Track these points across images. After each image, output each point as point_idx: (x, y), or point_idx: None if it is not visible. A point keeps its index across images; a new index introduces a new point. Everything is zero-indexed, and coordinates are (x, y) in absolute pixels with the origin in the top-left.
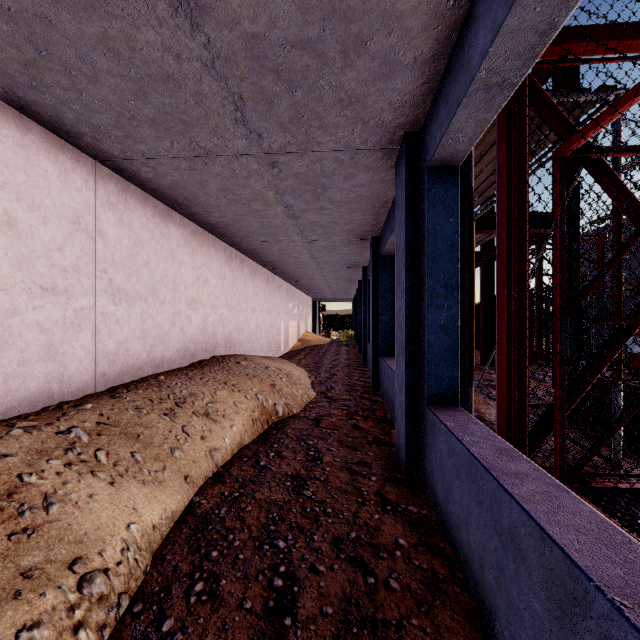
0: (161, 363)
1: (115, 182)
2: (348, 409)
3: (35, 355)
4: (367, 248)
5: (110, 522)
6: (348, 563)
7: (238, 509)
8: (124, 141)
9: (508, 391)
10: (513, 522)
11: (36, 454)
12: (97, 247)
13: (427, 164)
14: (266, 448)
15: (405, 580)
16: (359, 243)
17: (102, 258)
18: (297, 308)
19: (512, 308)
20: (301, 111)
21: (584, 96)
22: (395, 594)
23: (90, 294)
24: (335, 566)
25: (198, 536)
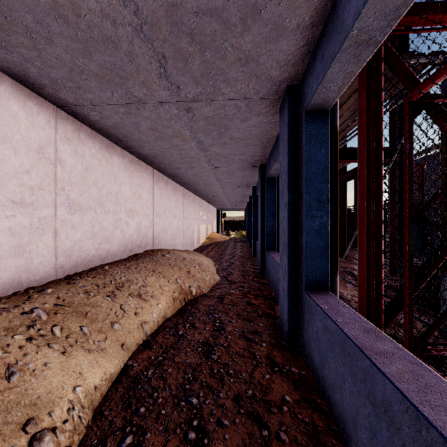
0: (106, 256)
1: (71, 123)
2: (243, 289)
3: (7, 253)
4: (256, 173)
5: (60, 386)
6: (247, 417)
7: (161, 371)
8: (76, 91)
9: (368, 281)
10: (386, 397)
11: (3, 331)
12: (57, 171)
13: (305, 108)
14: (183, 320)
15: (292, 432)
16: (251, 169)
17: (61, 179)
18: (206, 215)
19: (371, 217)
20: (209, 68)
21: (420, 59)
22: (285, 445)
23: (51, 206)
24: (237, 420)
25: (130, 394)
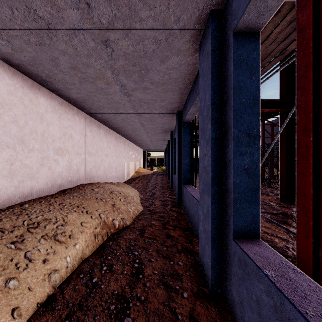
0: (30, 193)
1: None
2: (163, 220)
3: None
4: (174, 119)
5: None
6: None
7: None
8: None
9: (314, 232)
10: None
11: None
12: None
13: (234, 28)
14: (101, 261)
15: None
16: (169, 116)
17: None
18: (134, 155)
19: (321, 154)
20: None
21: None
22: None
23: None
24: None
25: None
